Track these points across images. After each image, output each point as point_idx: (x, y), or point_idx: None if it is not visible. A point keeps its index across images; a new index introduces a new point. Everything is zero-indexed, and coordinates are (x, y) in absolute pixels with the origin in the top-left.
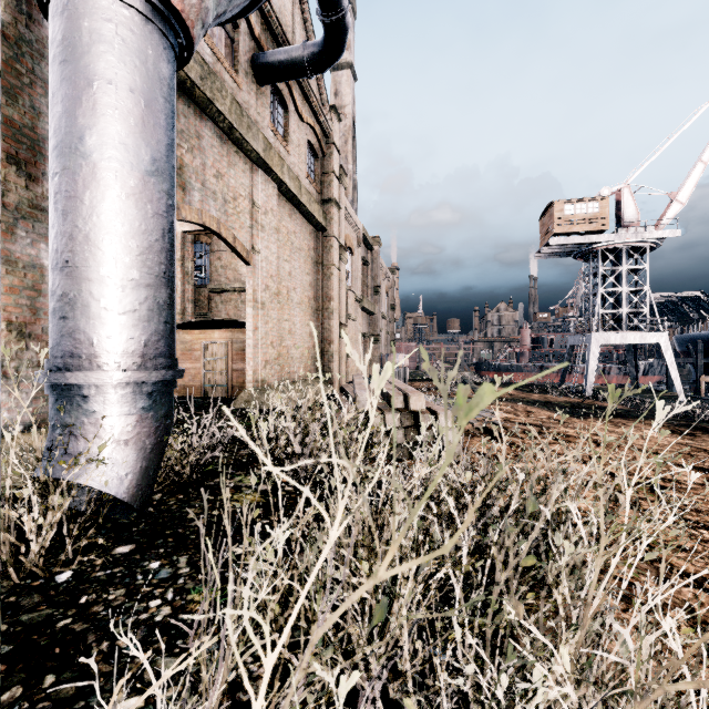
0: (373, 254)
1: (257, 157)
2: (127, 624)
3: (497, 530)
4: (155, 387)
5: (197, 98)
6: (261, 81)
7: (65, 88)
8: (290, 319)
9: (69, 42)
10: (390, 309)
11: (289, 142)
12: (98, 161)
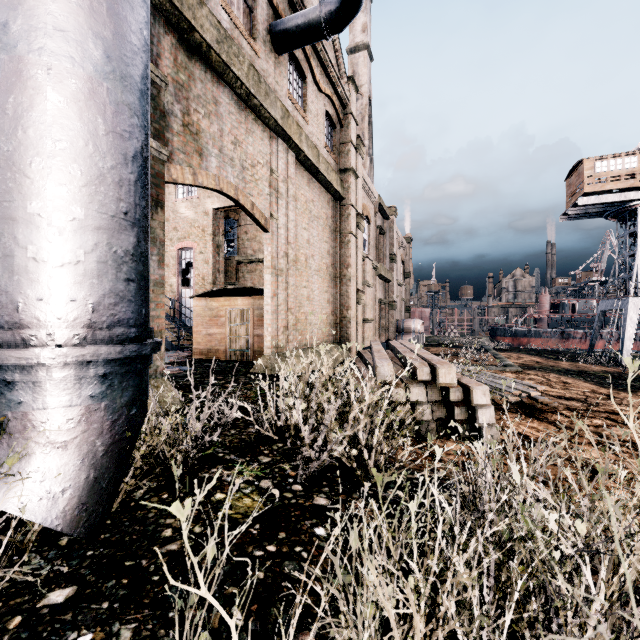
0: (389, 223)
1: (275, 125)
2: None
3: None
4: (110, 367)
5: (214, 62)
6: (279, 49)
7: None
8: (309, 286)
9: None
10: (405, 277)
11: (307, 112)
12: (24, 53)
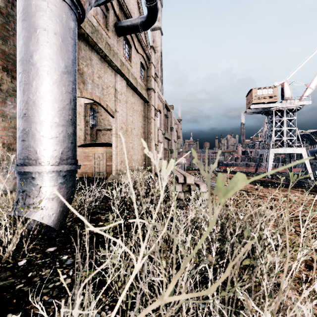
0: (170, 113)
1: (117, 69)
2: (49, 287)
3: (229, 244)
4: (66, 173)
5: (90, 42)
6: (119, 34)
7: (24, 32)
8: (132, 142)
9: (25, 11)
10: (178, 138)
11: (132, 62)
12: (39, 66)
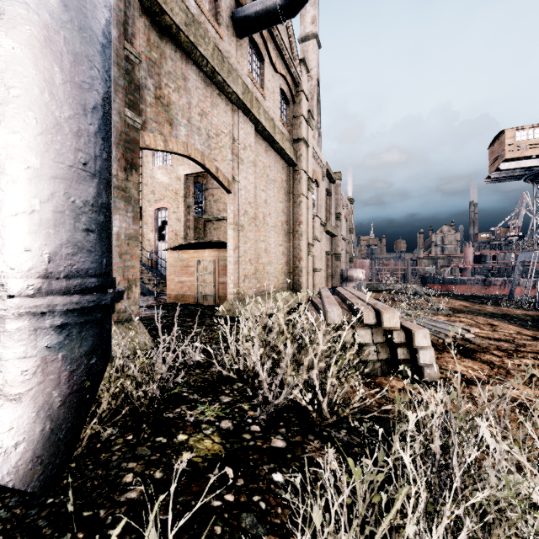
0: (335, 186)
1: (237, 99)
2: None
3: None
4: (67, 317)
5: (183, 43)
6: (241, 33)
7: None
8: (266, 240)
9: None
10: (348, 232)
11: (265, 89)
12: None
